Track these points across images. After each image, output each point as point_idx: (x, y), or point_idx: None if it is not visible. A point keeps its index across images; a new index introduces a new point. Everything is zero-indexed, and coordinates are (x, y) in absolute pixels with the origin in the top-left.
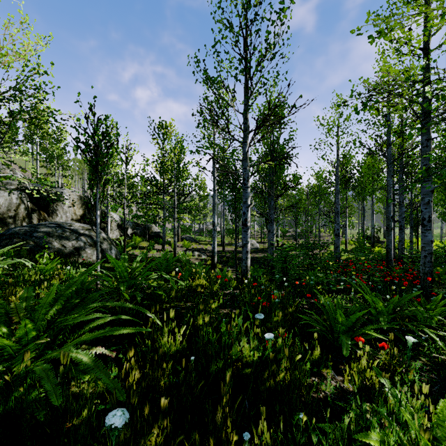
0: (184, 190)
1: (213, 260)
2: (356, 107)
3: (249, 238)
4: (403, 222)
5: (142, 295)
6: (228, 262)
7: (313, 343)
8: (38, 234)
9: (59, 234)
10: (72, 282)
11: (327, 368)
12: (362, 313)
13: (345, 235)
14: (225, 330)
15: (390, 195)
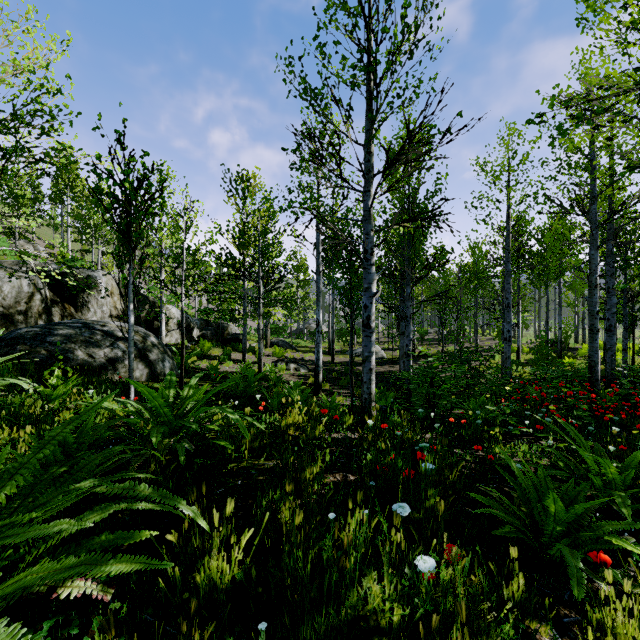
0: (274, 272)
1: (317, 379)
2: (561, 124)
3: (373, 348)
4: (614, 320)
5: (193, 448)
6: (339, 379)
7: (510, 566)
8: (54, 338)
9: (86, 338)
10: (47, 438)
11: (539, 619)
12: (600, 500)
13: (518, 339)
14: (334, 556)
15: (595, 277)
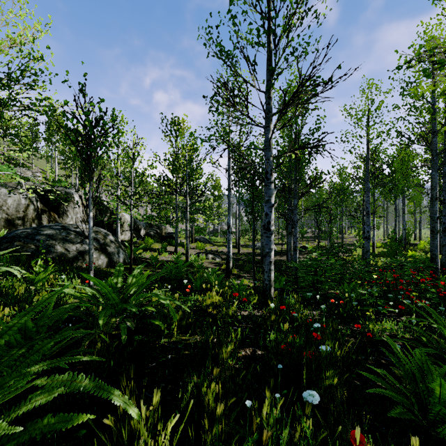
0: (197, 189)
1: (228, 266)
2: (426, 68)
3: (272, 245)
4: None
5: (133, 326)
6: (244, 266)
7: None
8: (41, 237)
9: (63, 237)
10: (4, 328)
11: None
12: None
13: (373, 237)
14: None
15: (436, 192)
